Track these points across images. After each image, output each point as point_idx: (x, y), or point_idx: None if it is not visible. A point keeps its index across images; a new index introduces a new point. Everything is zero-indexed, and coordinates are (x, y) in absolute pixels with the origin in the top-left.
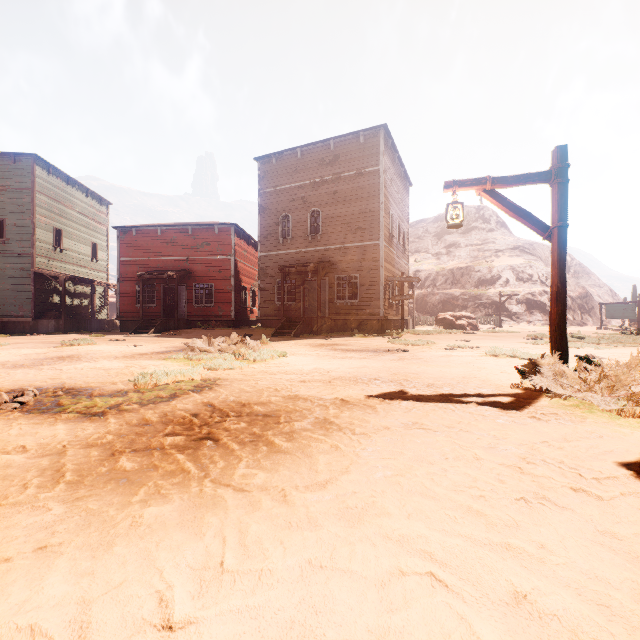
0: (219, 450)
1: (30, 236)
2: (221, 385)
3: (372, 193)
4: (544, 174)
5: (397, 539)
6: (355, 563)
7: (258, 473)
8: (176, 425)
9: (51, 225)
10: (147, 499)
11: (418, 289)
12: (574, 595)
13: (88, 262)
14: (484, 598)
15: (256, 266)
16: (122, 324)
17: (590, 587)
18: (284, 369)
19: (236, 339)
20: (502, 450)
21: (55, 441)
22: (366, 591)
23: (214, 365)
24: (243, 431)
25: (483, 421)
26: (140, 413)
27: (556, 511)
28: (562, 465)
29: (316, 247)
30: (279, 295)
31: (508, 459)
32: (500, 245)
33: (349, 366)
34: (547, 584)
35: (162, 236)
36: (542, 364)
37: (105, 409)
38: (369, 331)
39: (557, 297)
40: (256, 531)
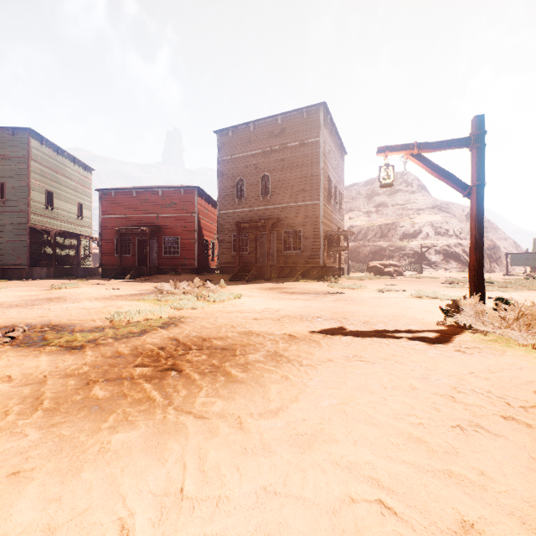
0: (182, 380)
1: (26, 197)
2: (185, 322)
3: (313, 160)
4: (464, 140)
5: (345, 465)
6: (307, 490)
7: (216, 401)
8: (145, 357)
9: (44, 188)
10: (115, 425)
11: (352, 242)
12: (519, 524)
13: (75, 219)
14: (432, 526)
15: (216, 222)
16: (103, 271)
17: (533, 515)
18: (239, 309)
19: (198, 283)
20: (434, 380)
21: (38, 371)
22: (319, 519)
23: (179, 305)
24: (203, 363)
25: (415, 354)
26: (114, 346)
27: (490, 438)
28: (490, 394)
29: (266, 206)
30: (235, 246)
31: (440, 389)
32: (421, 205)
33: (295, 306)
34: (492, 513)
35: (137, 197)
36: (464, 304)
37: (84, 343)
38: (311, 277)
39: (475, 246)
40: (214, 457)
